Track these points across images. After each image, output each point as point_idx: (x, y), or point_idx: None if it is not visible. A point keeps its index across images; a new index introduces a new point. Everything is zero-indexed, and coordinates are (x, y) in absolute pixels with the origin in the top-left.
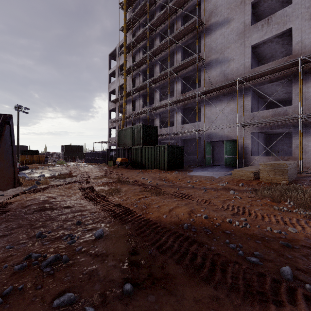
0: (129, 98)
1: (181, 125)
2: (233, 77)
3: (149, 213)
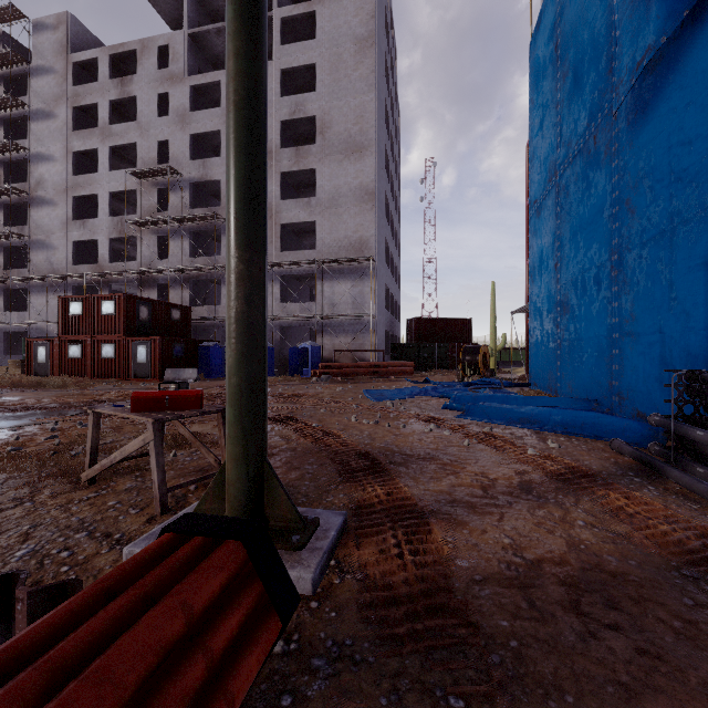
0: None
1: (5, 312)
2: (59, 268)
3: None
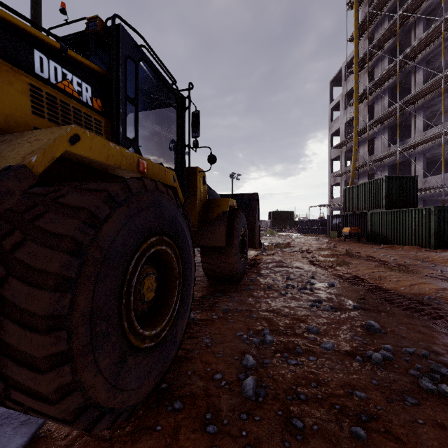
0: (364, 137)
1: None
2: None
3: (383, 283)
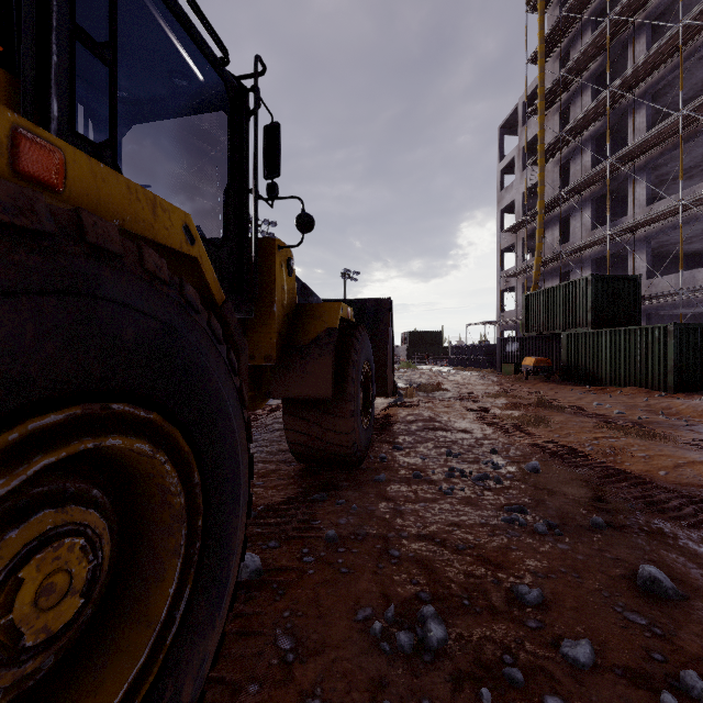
0: (553, 214)
1: None
2: None
3: (622, 462)
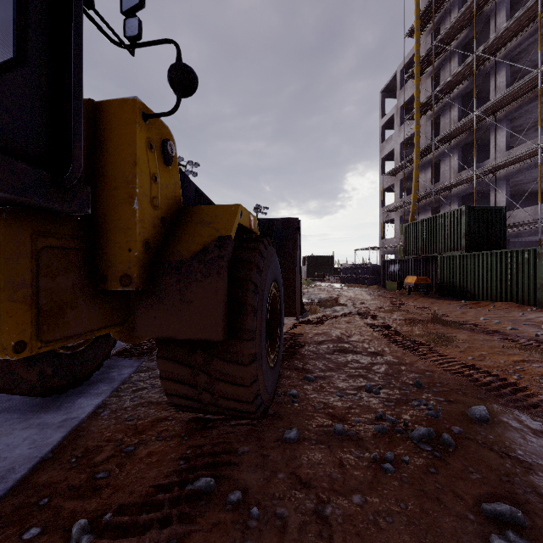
0: (426, 160)
1: None
2: None
3: None
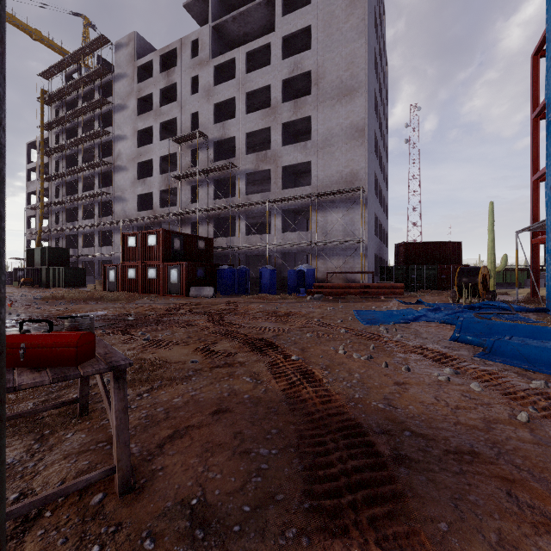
0: (53, 208)
1: (99, 247)
2: (129, 215)
3: None
